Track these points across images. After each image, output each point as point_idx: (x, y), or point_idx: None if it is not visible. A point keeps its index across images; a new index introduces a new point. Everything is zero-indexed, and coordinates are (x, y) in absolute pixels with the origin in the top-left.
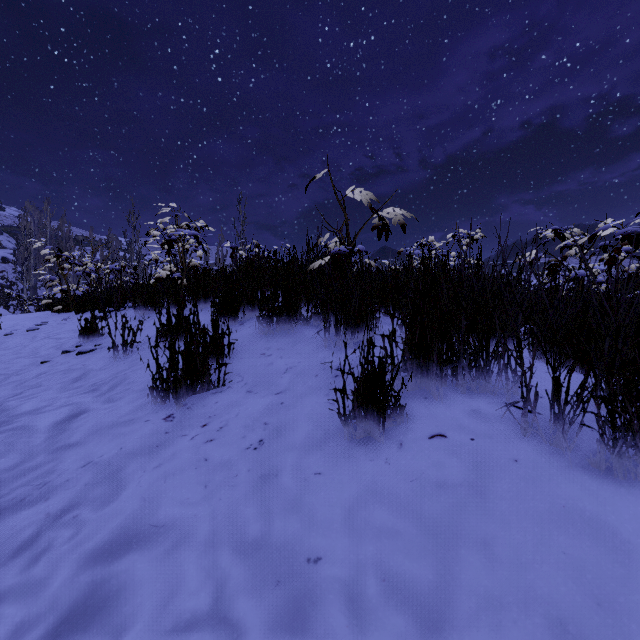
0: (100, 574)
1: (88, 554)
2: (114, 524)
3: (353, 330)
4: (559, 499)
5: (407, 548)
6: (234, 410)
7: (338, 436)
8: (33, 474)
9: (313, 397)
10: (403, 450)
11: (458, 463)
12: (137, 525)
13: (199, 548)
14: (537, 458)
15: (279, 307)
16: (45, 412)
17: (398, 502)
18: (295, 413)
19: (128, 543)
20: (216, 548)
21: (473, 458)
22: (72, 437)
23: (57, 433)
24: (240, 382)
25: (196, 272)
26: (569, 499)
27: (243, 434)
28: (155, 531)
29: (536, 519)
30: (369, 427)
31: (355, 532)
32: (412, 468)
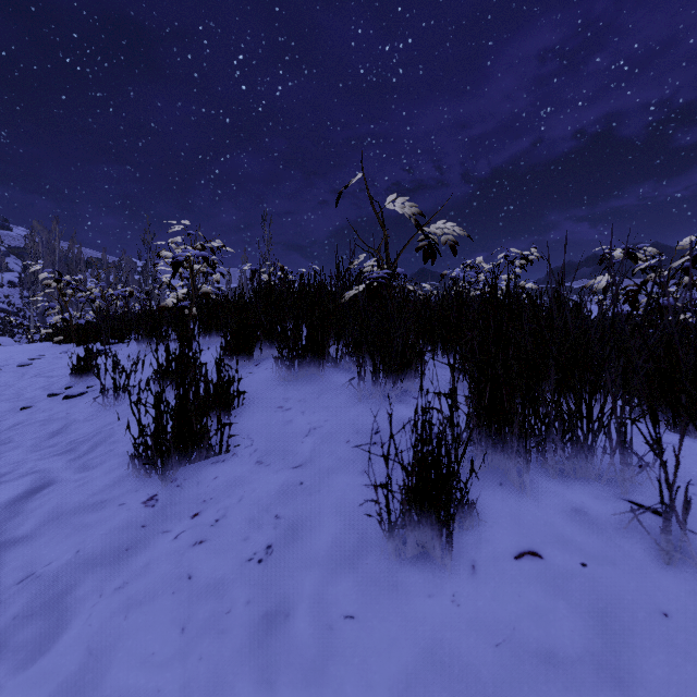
0: None
1: None
2: None
3: (395, 379)
4: None
5: None
6: (237, 491)
7: (379, 546)
8: None
9: (343, 475)
10: (478, 579)
11: (569, 612)
12: None
13: None
14: None
15: (301, 346)
16: (1, 483)
17: (480, 691)
18: (318, 501)
19: None
20: None
21: (592, 604)
22: (22, 526)
23: (6, 518)
24: (249, 447)
25: (208, 300)
26: None
27: (245, 533)
28: None
29: None
30: (424, 537)
31: None
32: (495, 617)
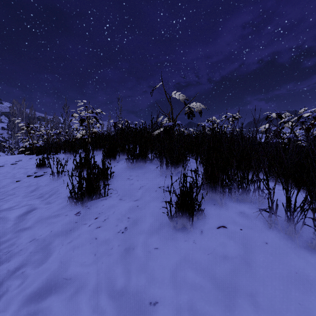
0: (33, 309)
1: (27, 296)
2: (43, 277)
3: (175, 166)
4: (293, 268)
5: (207, 297)
6: (112, 210)
7: (167, 226)
8: (3, 245)
9: (154, 203)
10: (203, 235)
11: (234, 244)
12: (56, 278)
13: (89, 293)
14: (278, 242)
15: (137, 154)
16: (14, 209)
17: (201, 267)
18: (144, 212)
19: (50, 289)
20: (99, 294)
21: (242, 241)
22: (26, 224)
23: (19, 221)
24: (116, 194)
25: (95, 135)
26: (299, 268)
27: (116, 224)
28: (65, 282)
29: (281, 281)
30: (184, 221)
31: (177, 286)
32: (208, 246)
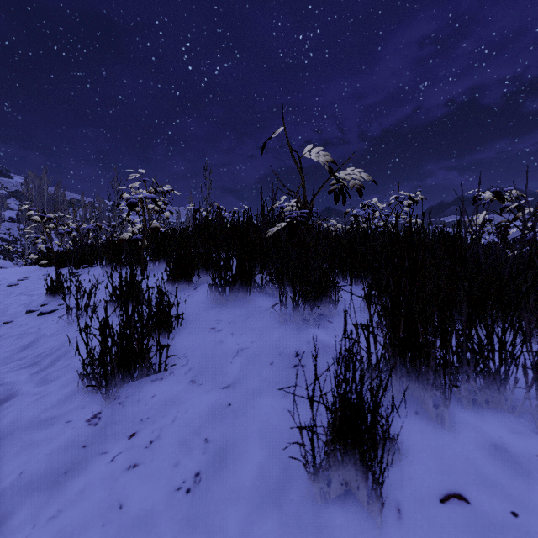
0: None
1: None
2: None
3: (313, 305)
4: None
5: None
6: (171, 411)
7: (302, 479)
8: None
9: (267, 398)
10: (405, 526)
11: None
12: None
13: None
14: None
15: (232, 274)
16: None
17: None
18: (244, 425)
19: None
20: None
21: None
22: None
23: None
24: (184, 366)
25: (157, 233)
26: None
27: (176, 458)
28: None
29: None
30: (348, 475)
31: None
32: None
